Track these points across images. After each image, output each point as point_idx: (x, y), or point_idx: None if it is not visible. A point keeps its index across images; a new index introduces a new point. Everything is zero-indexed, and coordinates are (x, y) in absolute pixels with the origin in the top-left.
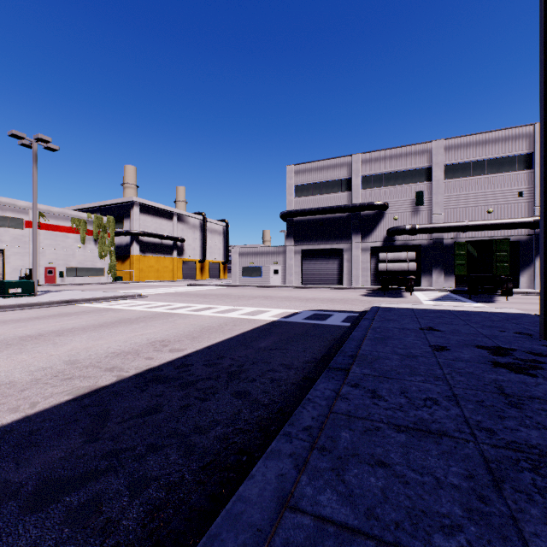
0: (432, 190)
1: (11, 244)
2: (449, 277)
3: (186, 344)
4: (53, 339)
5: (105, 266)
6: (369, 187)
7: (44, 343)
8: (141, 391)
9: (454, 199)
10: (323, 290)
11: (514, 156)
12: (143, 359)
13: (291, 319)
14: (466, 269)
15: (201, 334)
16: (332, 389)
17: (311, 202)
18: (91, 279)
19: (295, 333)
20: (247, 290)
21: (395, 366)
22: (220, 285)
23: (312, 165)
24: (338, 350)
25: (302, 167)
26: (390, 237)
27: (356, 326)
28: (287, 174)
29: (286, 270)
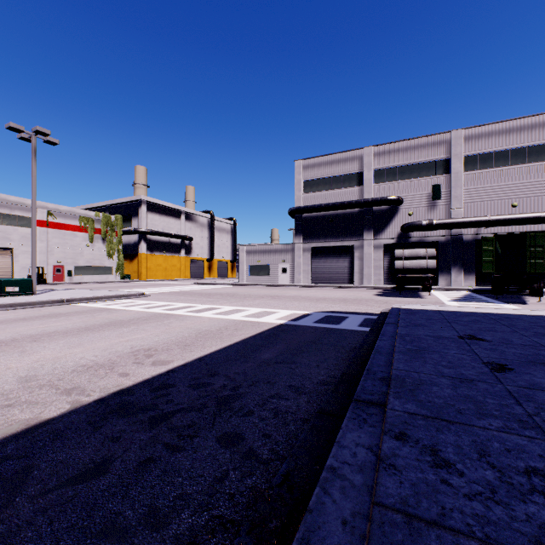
0: (450, 183)
1: (20, 242)
2: (469, 275)
3: (175, 353)
4: (24, 346)
5: (113, 264)
6: (382, 181)
7: (11, 351)
8: (93, 431)
9: (474, 192)
10: (333, 289)
11: (541, 145)
12: (115, 375)
13: (300, 322)
14: (494, 267)
15: (195, 341)
16: (368, 445)
17: (321, 197)
18: (99, 277)
19: (305, 341)
20: (254, 289)
21: (449, 397)
22: (226, 284)
23: (321, 159)
24: (360, 366)
25: (311, 162)
26: (404, 233)
27: (377, 331)
28: (296, 169)
29: (295, 268)
